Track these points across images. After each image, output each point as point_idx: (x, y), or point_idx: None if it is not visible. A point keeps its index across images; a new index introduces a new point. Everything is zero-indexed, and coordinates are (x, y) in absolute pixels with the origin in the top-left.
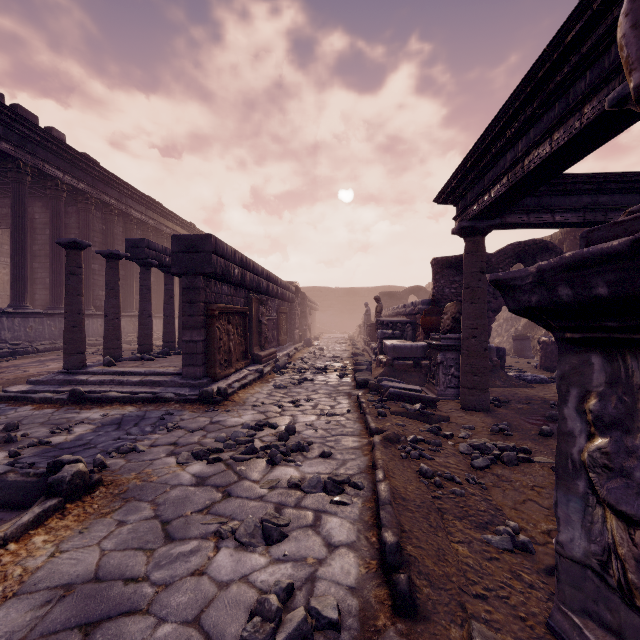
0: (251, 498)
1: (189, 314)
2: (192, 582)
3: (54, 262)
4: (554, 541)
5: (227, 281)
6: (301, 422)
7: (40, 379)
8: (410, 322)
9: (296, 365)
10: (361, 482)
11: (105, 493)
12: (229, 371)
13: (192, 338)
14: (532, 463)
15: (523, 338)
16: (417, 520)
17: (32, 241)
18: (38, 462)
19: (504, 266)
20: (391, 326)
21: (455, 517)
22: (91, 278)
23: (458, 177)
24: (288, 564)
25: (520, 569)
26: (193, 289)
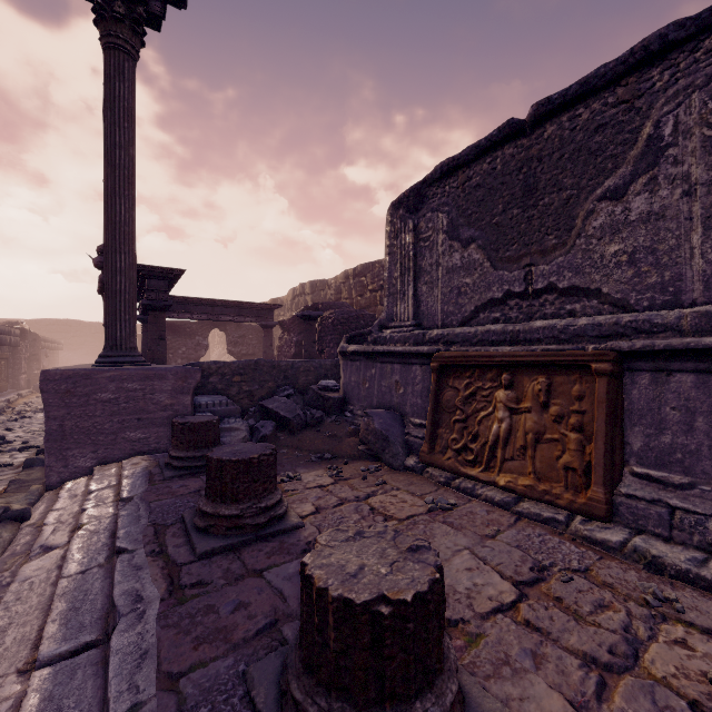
0: None
1: None
2: None
3: None
4: None
5: None
6: (12, 436)
7: None
8: None
9: (17, 409)
10: (40, 445)
11: None
12: None
13: None
14: None
15: None
16: None
17: None
18: None
19: (202, 331)
20: None
21: None
22: None
23: None
24: None
25: None
26: None
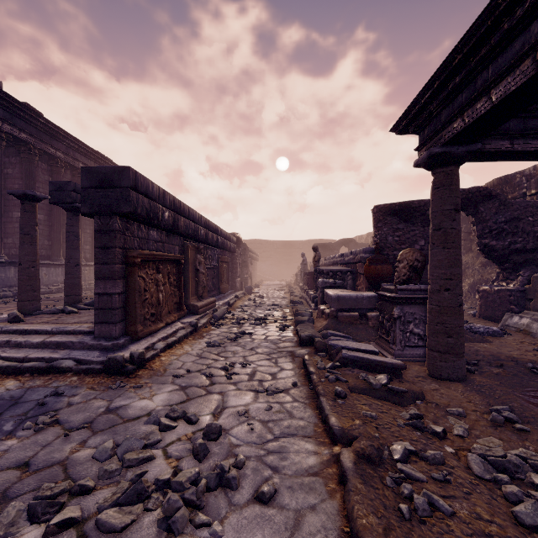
0: None
1: (102, 261)
2: None
3: None
4: None
5: (154, 225)
6: (232, 407)
7: None
8: (350, 271)
9: (235, 315)
10: None
11: None
12: (156, 326)
13: (106, 290)
14: None
15: None
16: None
17: None
18: None
19: None
20: (331, 275)
21: None
22: None
23: (434, 86)
24: None
25: None
26: (107, 232)
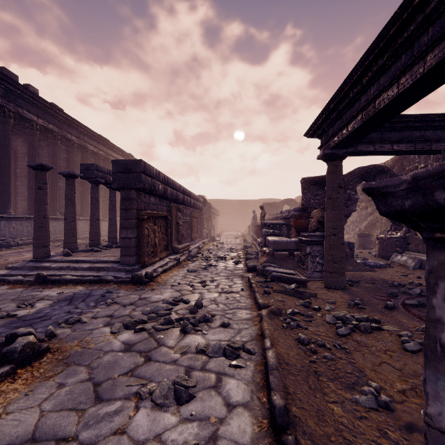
0: (167, 362)
1: (125, 218)
2: (114, 441)
3: (30, 181)
4: (422, 412)
5: (153, 194)
6: (207, 298)
7: (15, 266)
8: (285, 224)
9: (204, 255)
10: (253, 348)
11: (51, 359)
12: (155, 259)
13: (127, 235)
14: (382, 331)
15: (365, 235)
16: (299, 383)
17: (15, 166)
18: (3, 332)
19: (353, 184)
20: (272, 227)
21: (328, 379)
22: (58, 192)
23: (323, 117)
24: (194, 423)
25: (385, 427)
26: (128, 199)
